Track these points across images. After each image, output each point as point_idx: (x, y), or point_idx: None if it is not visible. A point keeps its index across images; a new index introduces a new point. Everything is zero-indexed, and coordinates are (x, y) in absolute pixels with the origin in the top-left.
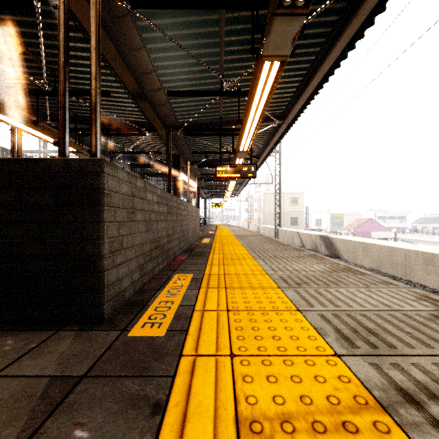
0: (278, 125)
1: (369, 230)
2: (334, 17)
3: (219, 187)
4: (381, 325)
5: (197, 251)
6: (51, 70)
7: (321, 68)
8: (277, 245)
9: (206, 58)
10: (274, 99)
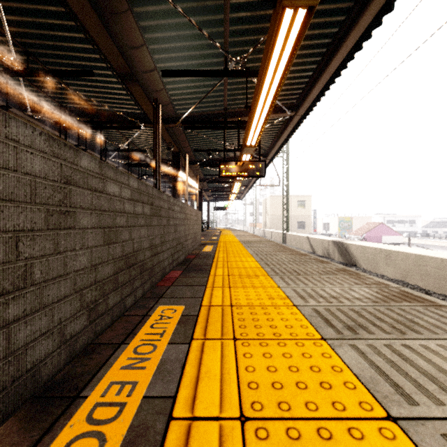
0: (290, 118)
1: (379, 234)
2: None
3: (223, 189)
4: None
5: (195, 263)
6: (23, 45)
7: (346, 41)
8: (293, 255)
9: (208, 28)
10: (286, 85)
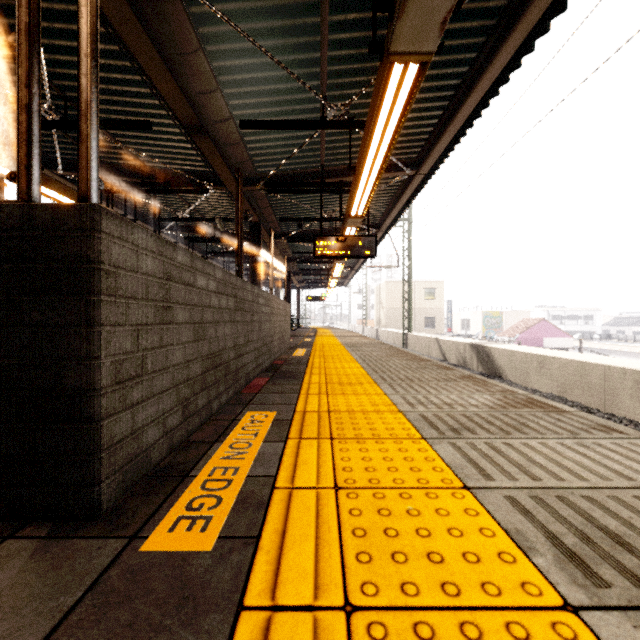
0: (409, 177)
1: (540, 335)
2: (501, 1)
3: (319, 272)
4: (631, 523)
5: (285, 370)
6: (60, 88)
7: (478, 84)
8: (410, 361)
9: (300, 69)
10: (403, 136)
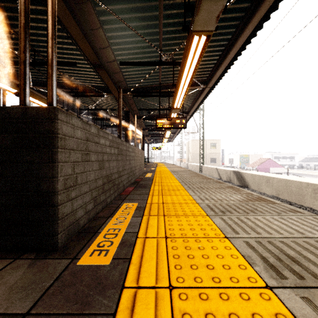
0: (203, 88)
1: (268, 166)
2: (247, 4)
3: (158, 135)
4: (300, 253)
5: (141, 183)
6: (32, 46)
7: (236, 44)
8: (202, 179)
9: (149, 37)
10: (199, 69)
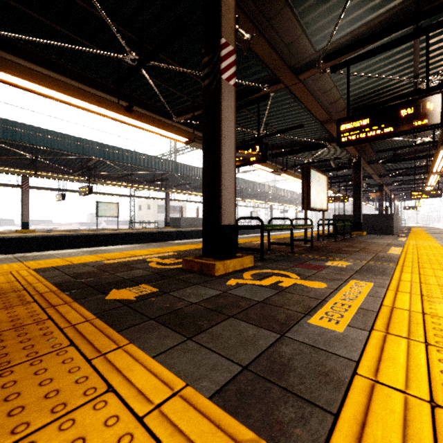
0: None
1: None
2: None
3: None
4: None
5: (403, 233)
6: None
7: None
8: None
9: None
10: None
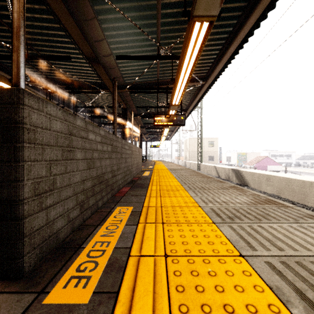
0: (202, 85)
1: (265, 164)
2: None
3: (156, 133)
4: None
5: (138, 183)
6: None
7: (238, 36)
8: (202, 178)
9: (146, 28)
10: (199, 64)
